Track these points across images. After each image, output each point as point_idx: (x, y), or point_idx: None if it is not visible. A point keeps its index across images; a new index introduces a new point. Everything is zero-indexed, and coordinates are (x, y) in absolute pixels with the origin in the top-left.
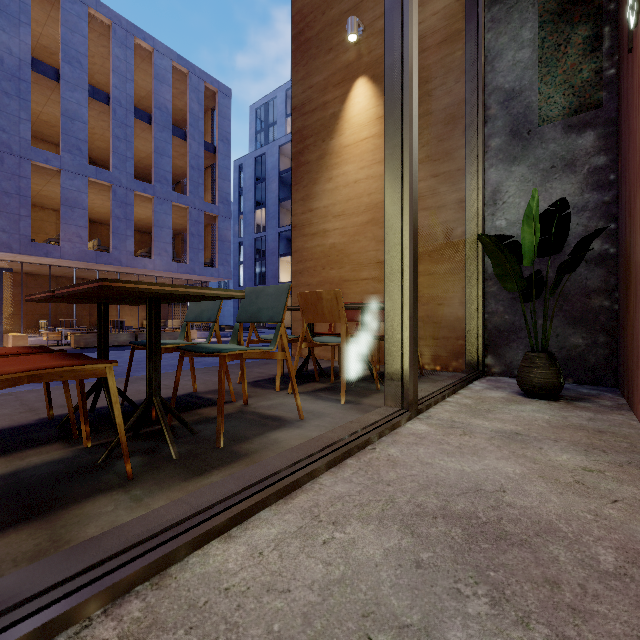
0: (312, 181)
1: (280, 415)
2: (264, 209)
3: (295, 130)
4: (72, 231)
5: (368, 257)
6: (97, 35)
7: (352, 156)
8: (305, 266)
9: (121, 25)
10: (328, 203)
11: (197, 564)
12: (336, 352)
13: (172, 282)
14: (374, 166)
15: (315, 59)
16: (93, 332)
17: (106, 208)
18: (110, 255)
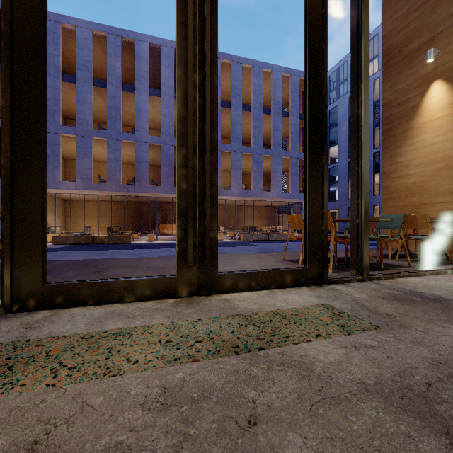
0: (397, 146)
1: (398, 265)
2: (336, 146)
3: (384, 117)
4: (236, 181)
5: (442, 189)
6: (244, 75)
7: (429, 129)
8: (392, 196)
9: (256, 65)
10: (410, 158)
11: (399, 279)
12: (416, 246)
13: (280, 204)
14: (447, 133)
15: (400, 74)
16: (246, 233)
17: (246, 166)
18: (251, 192)
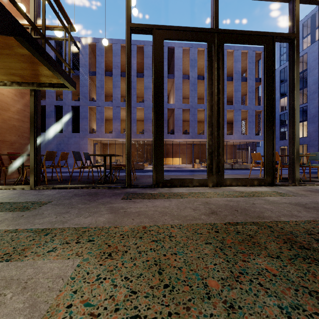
0: None
1: None
2: (286, 97)
3: None
4: None
5: None
6: None
7: None
8: None
9: None
10: None
11: (317, 186)
12: None
13: (239, 143)
14: None
15: None
16: None
17: None
18: None
